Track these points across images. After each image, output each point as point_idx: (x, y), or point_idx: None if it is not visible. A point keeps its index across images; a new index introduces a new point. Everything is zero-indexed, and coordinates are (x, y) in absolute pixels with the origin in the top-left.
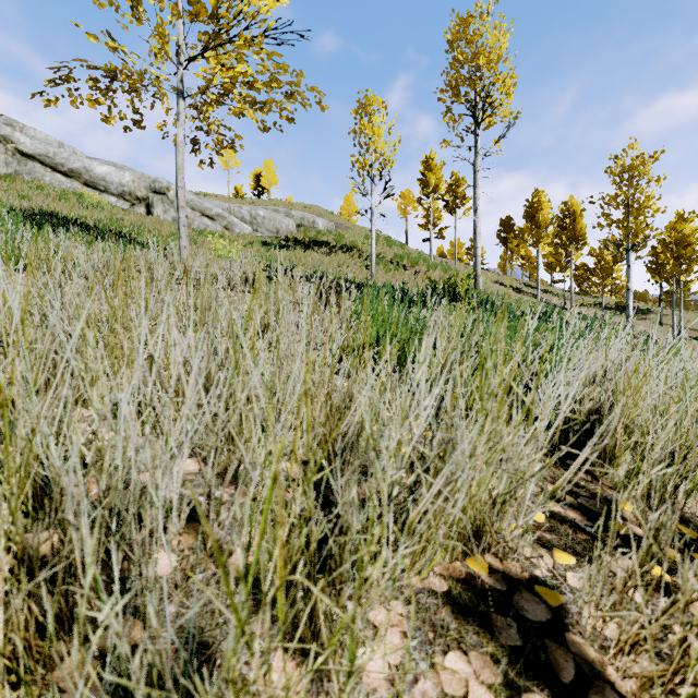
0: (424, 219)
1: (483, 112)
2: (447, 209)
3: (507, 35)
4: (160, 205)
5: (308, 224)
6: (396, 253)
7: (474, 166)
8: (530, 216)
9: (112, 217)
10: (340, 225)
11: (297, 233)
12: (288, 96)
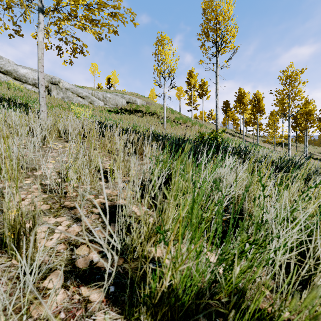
0: (188, 101)
1: (221, 45)
2: (199, 96)
3: (232, 7)
4: (55, 90)
5: (132, 101)
6: (176, 116)
7: (216, 73)
8: (240, 99)
9: (23, 95)
10: (148, 102)
11: (126, 106)
12: (113, 16)
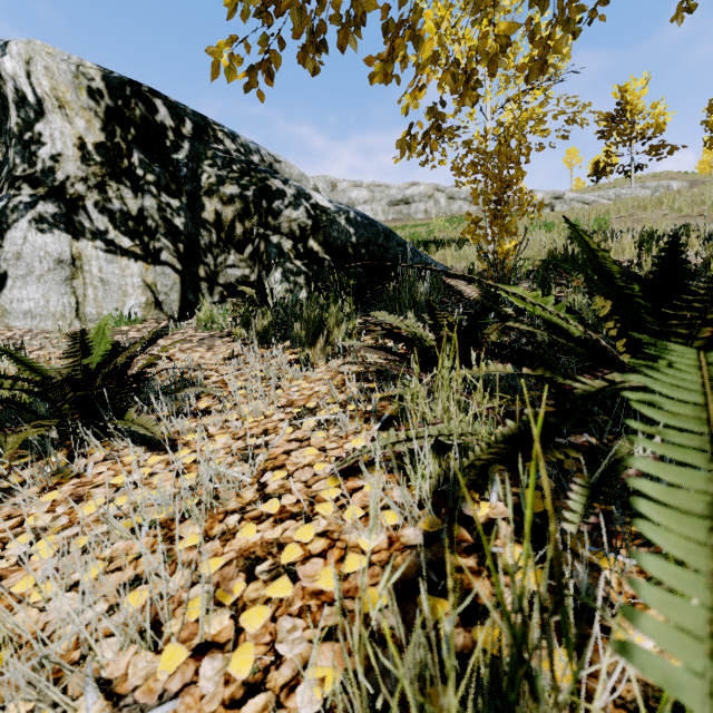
0: None
1: None
2: None
3: None
4: (559, 205)
5: (662, 189)
6: None
7: None
8: None
9: None
10: (696, 181)
11: None
12: (671, 148)
